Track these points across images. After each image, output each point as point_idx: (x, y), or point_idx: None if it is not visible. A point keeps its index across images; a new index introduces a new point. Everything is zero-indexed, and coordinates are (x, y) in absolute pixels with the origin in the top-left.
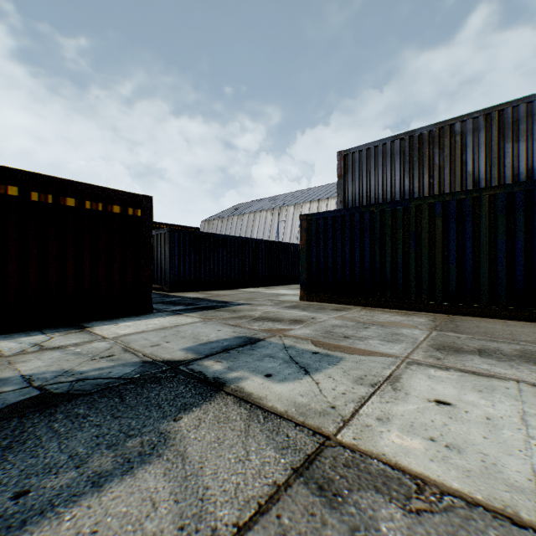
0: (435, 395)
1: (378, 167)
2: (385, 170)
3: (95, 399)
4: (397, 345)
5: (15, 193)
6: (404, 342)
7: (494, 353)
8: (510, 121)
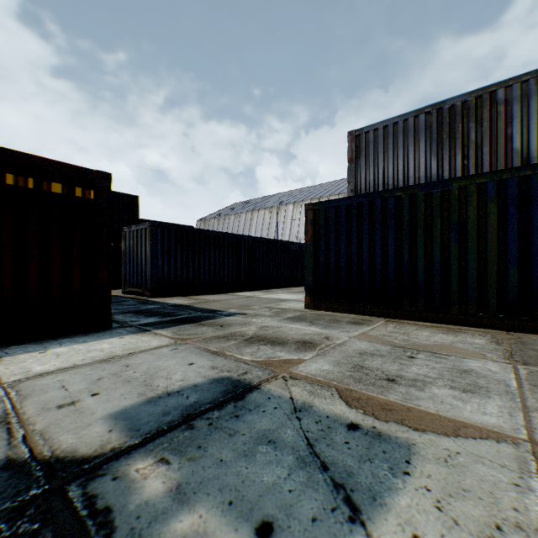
0: None
1: (397, 148)
2: (406, 151)
3: None
4: (487, 401)
5: None
6: (493, 394)
7: None
8: None
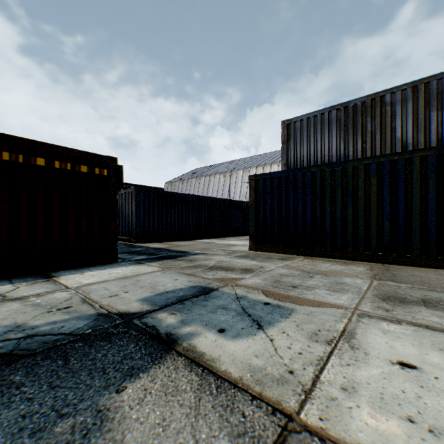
0: (396, 355)
1: (317, 134)
2: (323, 136)
3: (38, 361)
4: (343, 295)
5: None
6: (349, 292)
7: (438, 303)
8: (435, 92)
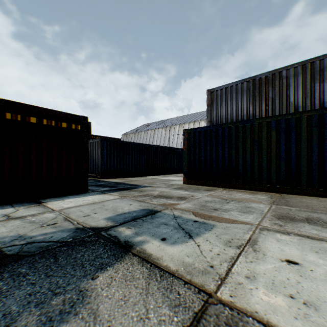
0: (284, 256)
1: (232, 99)
2: (237, 101)
3: (36, 259)
4: (250, 215)
5: None
6: (254, 213)
7: (317, 221)
8: (318, 69)
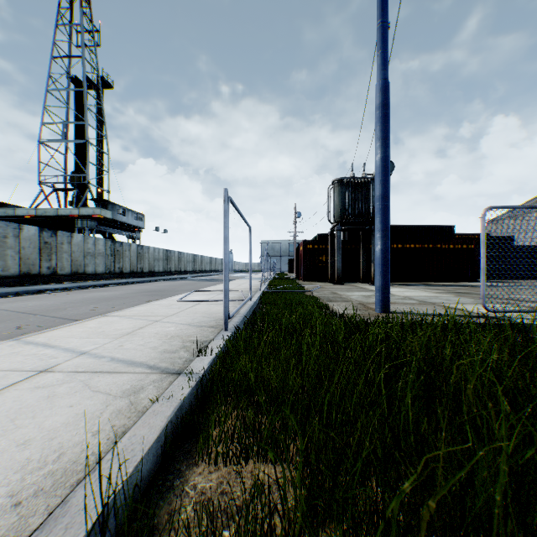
0: None
1: None
2: None
3: None
4: None
5: (438, 246)
6: None
7: None
8: None
